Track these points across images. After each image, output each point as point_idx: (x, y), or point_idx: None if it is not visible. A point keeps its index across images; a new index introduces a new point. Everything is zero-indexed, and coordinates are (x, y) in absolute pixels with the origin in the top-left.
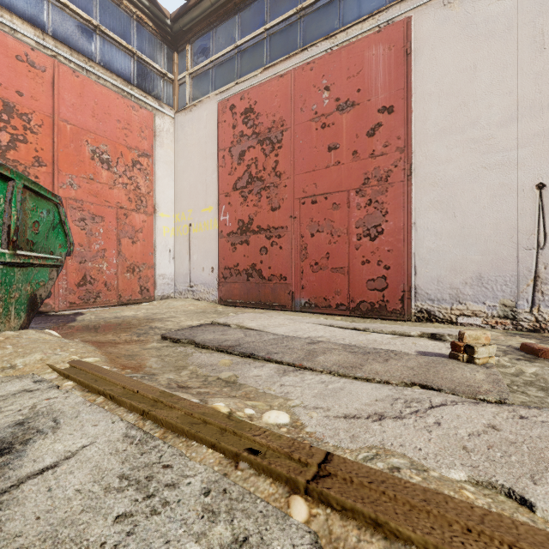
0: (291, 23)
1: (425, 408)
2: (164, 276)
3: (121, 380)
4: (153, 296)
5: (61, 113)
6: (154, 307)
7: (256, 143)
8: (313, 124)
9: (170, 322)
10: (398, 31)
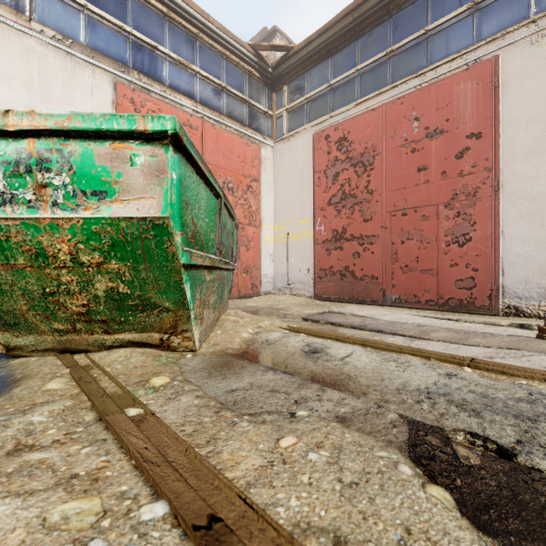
0: (381, 64)
1: (519, 356)
2: (266, 276)
3: (331, 334)
4: (260, 292)
5: (206, 158)
6: (265, 300)
7: (349, 166)
8: (403, 149)
9: (292, 311)
10: (486, 68)
